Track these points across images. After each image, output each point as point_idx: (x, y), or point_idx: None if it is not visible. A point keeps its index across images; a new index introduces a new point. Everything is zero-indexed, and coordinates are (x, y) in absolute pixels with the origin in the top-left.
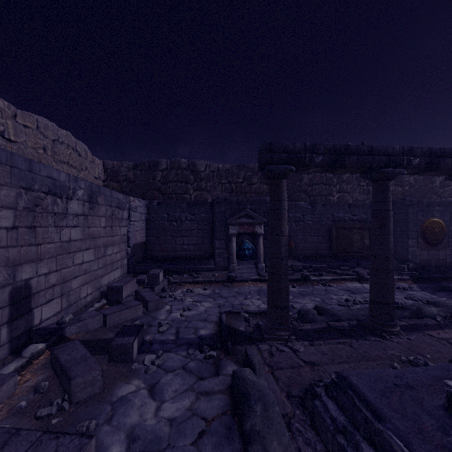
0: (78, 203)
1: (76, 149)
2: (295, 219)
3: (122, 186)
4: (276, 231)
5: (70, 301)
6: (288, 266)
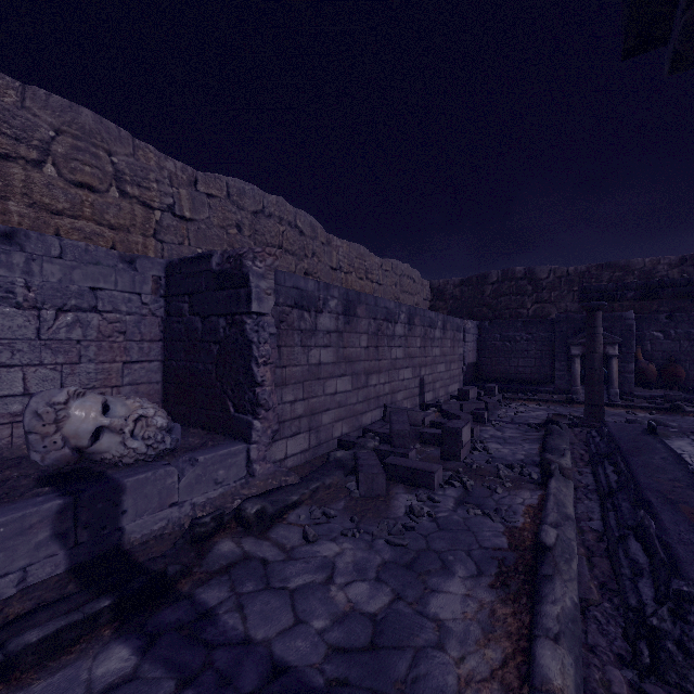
0: (438, 330)
1: (412, 277)
2: (688, 336)
3: (448, 305)
4: (590, 350)
5: (435, 396)
6: (602, 376)
